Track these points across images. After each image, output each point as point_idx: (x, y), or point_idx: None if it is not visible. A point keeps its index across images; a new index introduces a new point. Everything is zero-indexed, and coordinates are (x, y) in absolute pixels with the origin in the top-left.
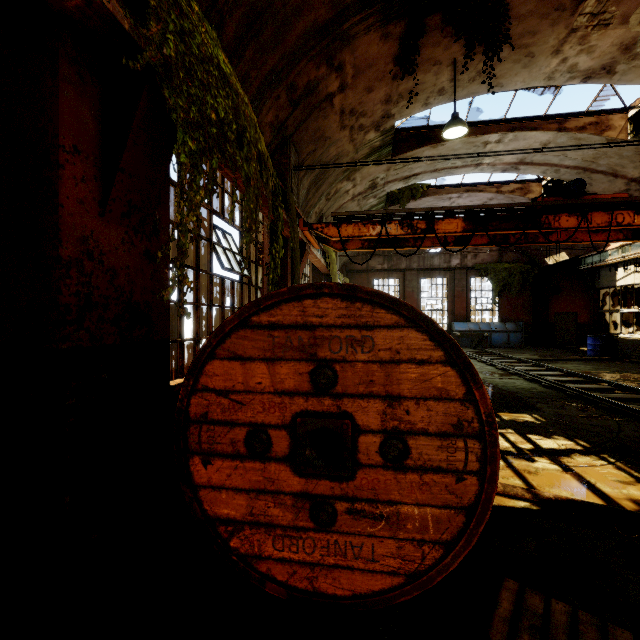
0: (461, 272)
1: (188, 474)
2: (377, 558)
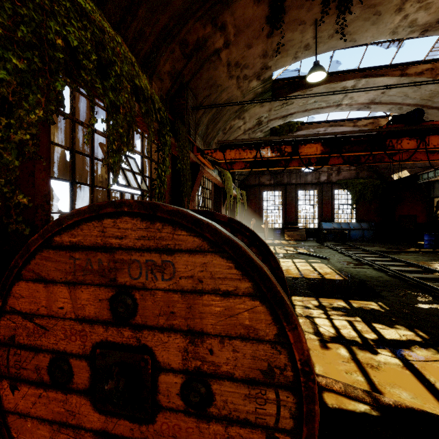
0: (327, 186)
1: None
2: None
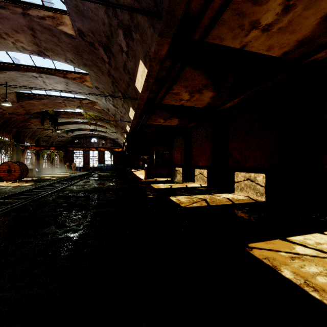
0: None
1: None
2: (14, 178)
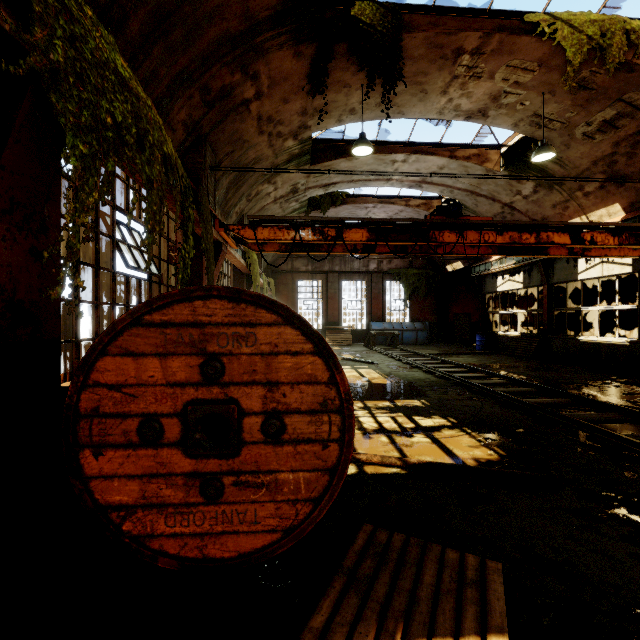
0: (378, 276)
1: (78, 467)
2: (259, 520)
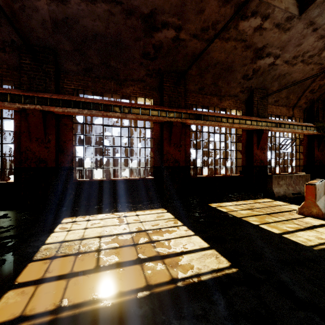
0: None
1: None
2: None
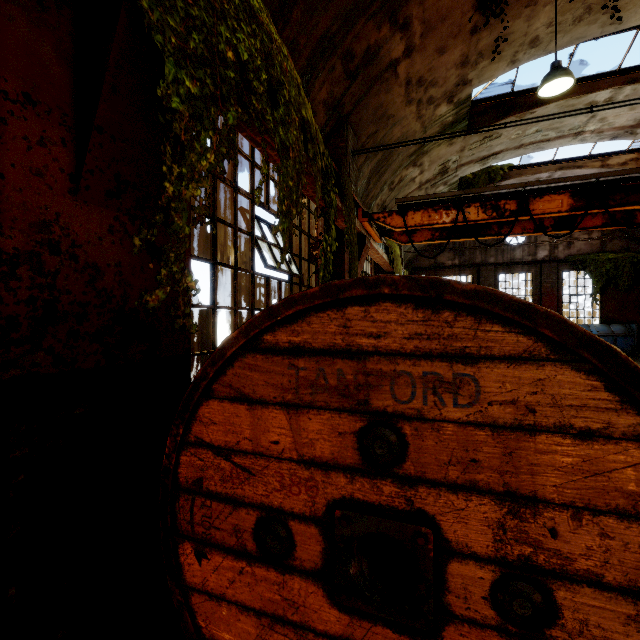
0: (550, 265)
1: (177, 566)
2: None
